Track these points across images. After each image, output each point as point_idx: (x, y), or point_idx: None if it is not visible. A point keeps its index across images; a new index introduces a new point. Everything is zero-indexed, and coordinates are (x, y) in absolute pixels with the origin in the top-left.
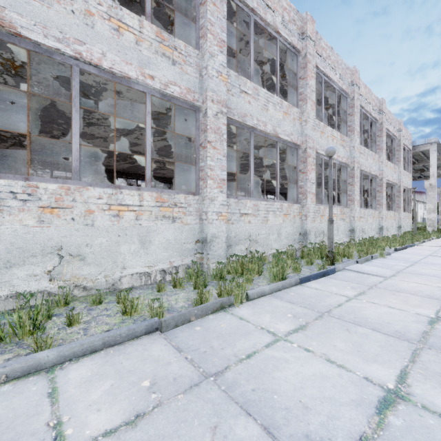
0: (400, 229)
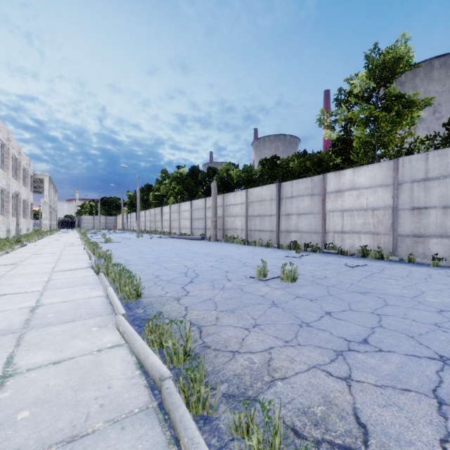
0: (29, 231)
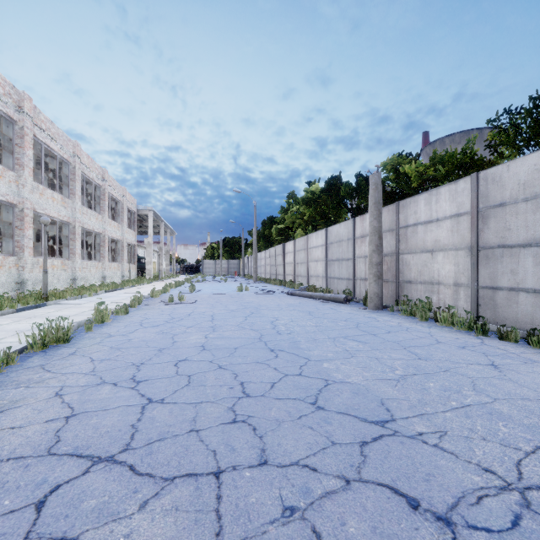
0: (124, 278)
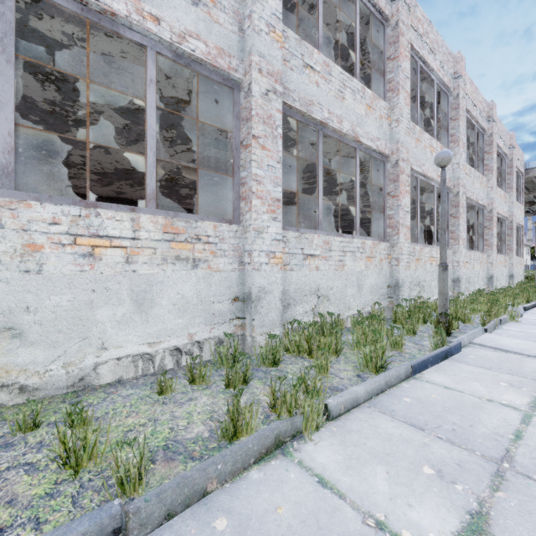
0: (512, 279)
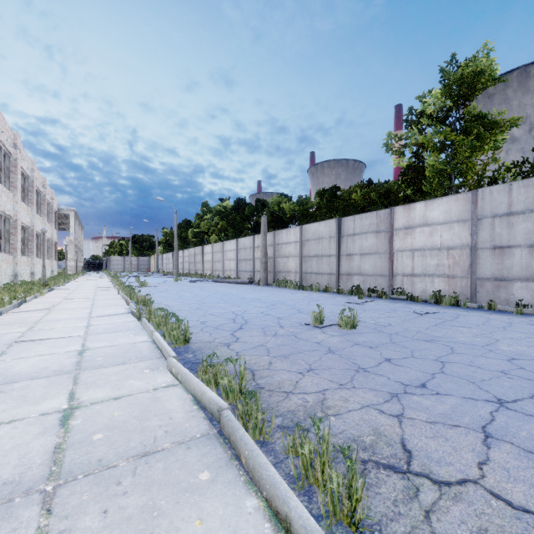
0: (53, 273)
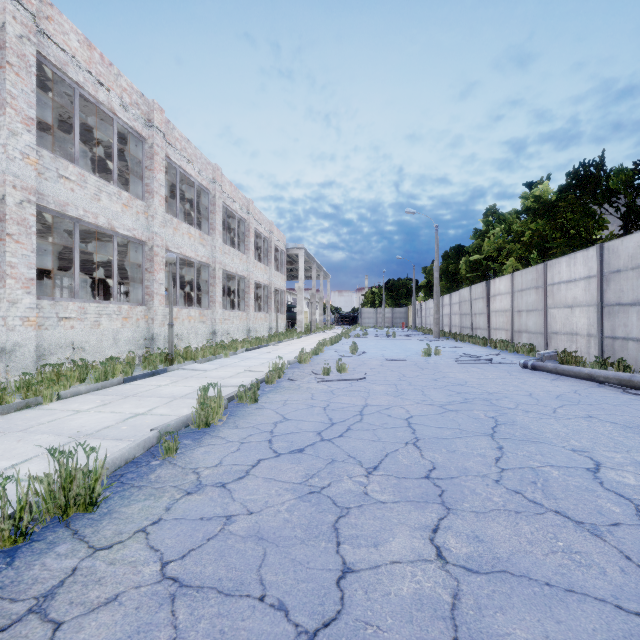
0: (272, 331)
